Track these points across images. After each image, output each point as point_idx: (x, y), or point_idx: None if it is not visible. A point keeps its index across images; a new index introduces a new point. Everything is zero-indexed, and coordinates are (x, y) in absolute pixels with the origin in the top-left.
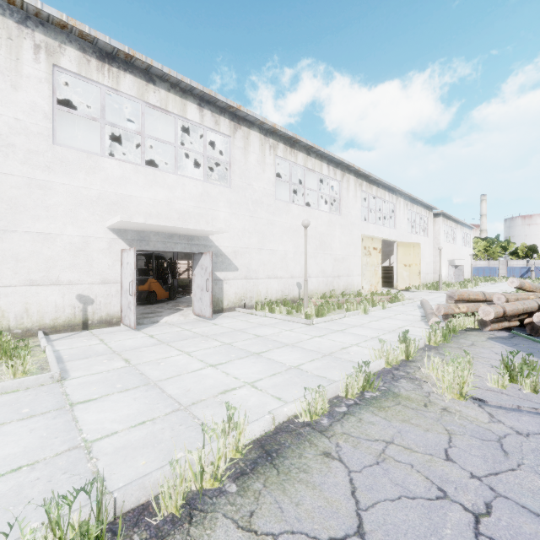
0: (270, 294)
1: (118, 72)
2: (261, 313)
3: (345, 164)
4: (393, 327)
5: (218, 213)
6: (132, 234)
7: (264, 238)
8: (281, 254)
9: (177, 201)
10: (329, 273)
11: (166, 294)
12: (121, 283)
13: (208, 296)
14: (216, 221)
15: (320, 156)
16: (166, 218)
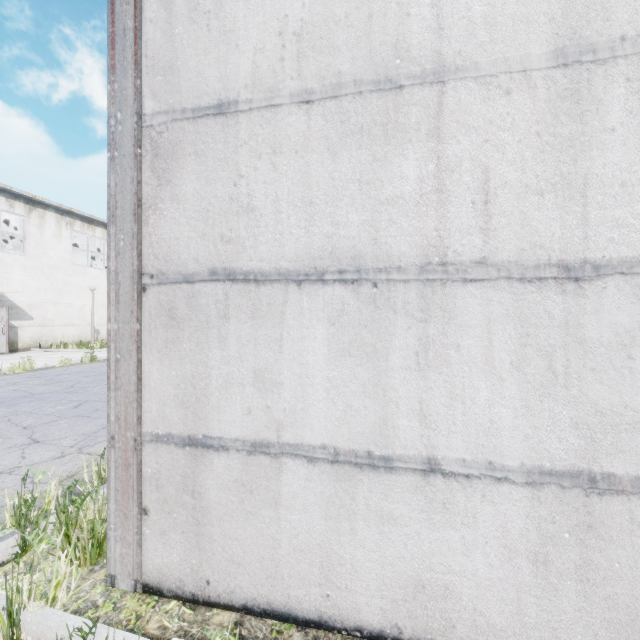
0: (67, 338)
1: None
2: (55, 349)
3: None
4: None
5: (13, 276)
6: None
7: (61, 294)
8: (78, 307)
9: None
10: None
11: None
12: None
13: (5, 338)
14: (11, 282)
15: None
16: None
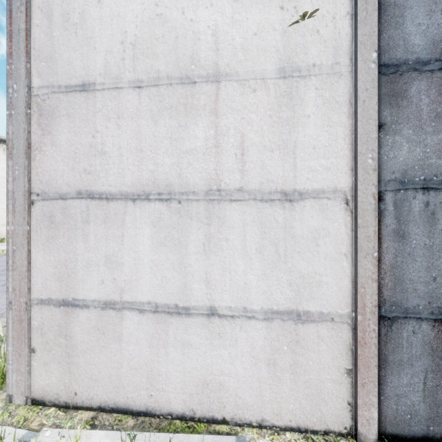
0: (4, 234)
1: None
2: None
3: None
4: None
5: None
6: None
7: None
8: None
9: None
10: None
11: None
12: None
13: None
14: None
15: None
16: None
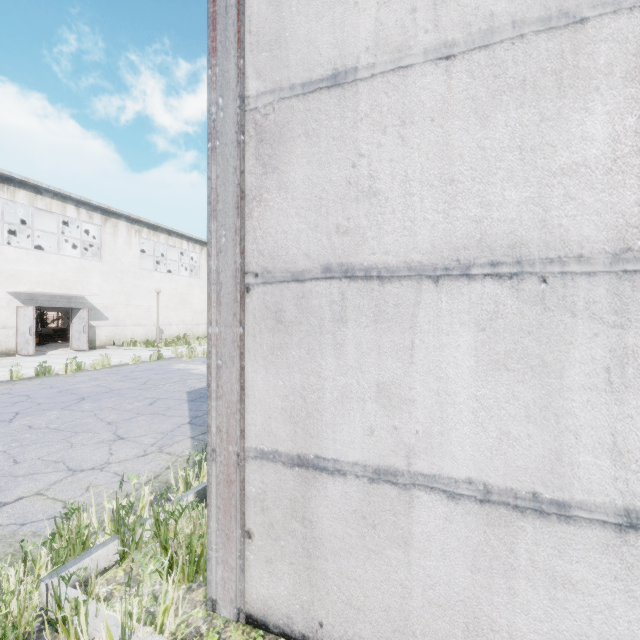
0: (136, 337)
1: (15, 189)
2: (127, 347)
3: (203, 241)
4: (204, 349)
5: (92, 280)
6: (25, 295)
7: (131, 297)
8: (145, 308)
9: (59, 272)
10: (189, 322)
11: (37, 340)
12: (16, 328)
13: (86, 336)
14: (90, 286)
15: (180, 235)
16: (51, 284)
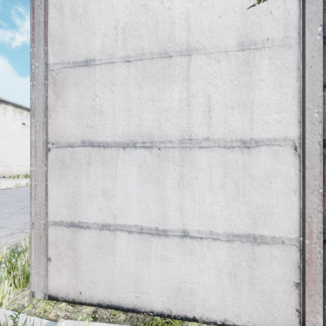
0: (19, 172)
1: None
2: (12, 179)
3: None
4: None
5: None
6: None
7: (15, 150)
8: (25, 156)
9: None
10: None
11: None
12: None
13: None
14: None
15: None
16: None
